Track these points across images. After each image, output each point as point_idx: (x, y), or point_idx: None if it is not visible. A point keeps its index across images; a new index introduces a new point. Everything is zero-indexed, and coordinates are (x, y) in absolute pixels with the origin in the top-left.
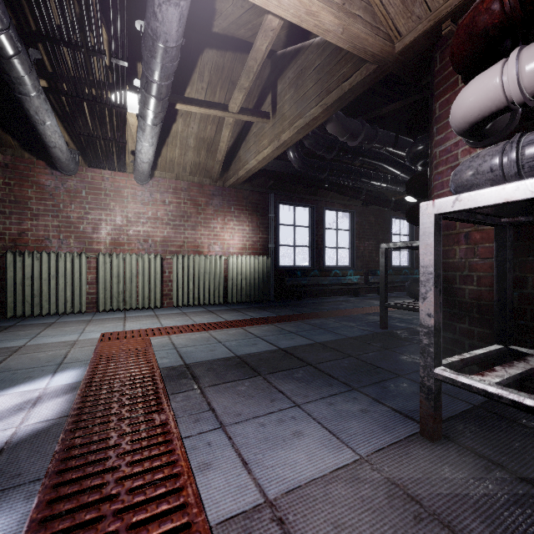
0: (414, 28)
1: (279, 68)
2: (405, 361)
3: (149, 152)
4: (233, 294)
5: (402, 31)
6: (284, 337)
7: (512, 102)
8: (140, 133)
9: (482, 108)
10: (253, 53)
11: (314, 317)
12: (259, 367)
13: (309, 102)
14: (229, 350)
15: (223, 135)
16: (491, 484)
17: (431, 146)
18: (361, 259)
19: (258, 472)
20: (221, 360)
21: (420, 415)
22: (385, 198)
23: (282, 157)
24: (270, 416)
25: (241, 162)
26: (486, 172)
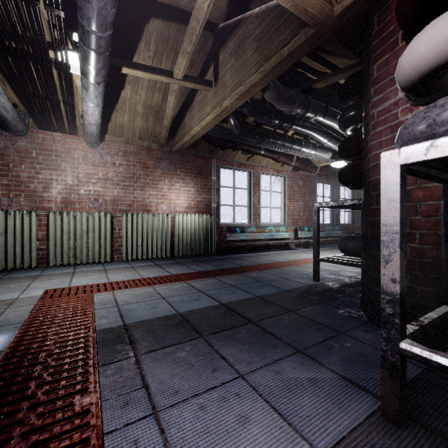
0: None
1: (220, 40)
2: (343, 316)
3: (95, 113)
4: (179, 248)
5: None
6: (225, 291)
7: None
8: (84, 92)
9: (439, 54)
10: (195, 12)
11: (253, 270)
12: (200, 326)
13: (248, 69)
14: (171, 307)
15: (168, 102)
16: None
17: (367, 108)
18: (291, 217)
19: None
20: (162, 318)
21: (382, 393)
22: (312, 164)
23: (223, 125)
24: (211, 394)
25: (186, 128)
26: (445, 122)
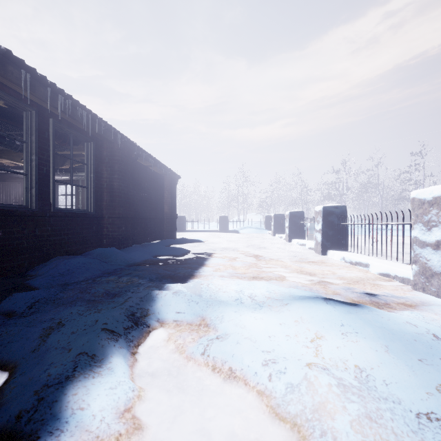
0: None
1: None
2: None
3: None
4: None
5: None
6: None
7: None
8: None
9: None
10: None
11: None
12: None
13: None
14: None
15: None
16: None
17: None
18: None
19: None
20: None
21: None
22: None
23: None
24: None
25: None
26: None
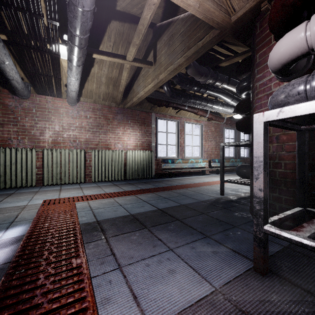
0: (243, 6)
1: (158, 34)
2: (237, 216)
3: (75, 84)
4: (129, 174)
5: (236, 8)
6: (161, 201)
7: (312, 49)
8: (69, 71)
9: (291, 53)
10: (141, 20)
11: (179, 188)
12: (145, 222)
13: (176, 54)
14: (126, 211)
15: (123, 75)
16: (306, 308)
17: (253, 82)
18: (206, 152)
19: (144, 304)
20: (121, 217)
21: (254, 257)
22: (220, 116)
23: (159, 90)
24: (153, 258)
25: (134, 93)
26: (294, 95)
